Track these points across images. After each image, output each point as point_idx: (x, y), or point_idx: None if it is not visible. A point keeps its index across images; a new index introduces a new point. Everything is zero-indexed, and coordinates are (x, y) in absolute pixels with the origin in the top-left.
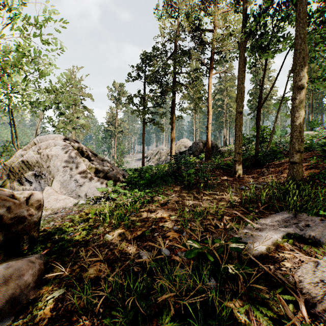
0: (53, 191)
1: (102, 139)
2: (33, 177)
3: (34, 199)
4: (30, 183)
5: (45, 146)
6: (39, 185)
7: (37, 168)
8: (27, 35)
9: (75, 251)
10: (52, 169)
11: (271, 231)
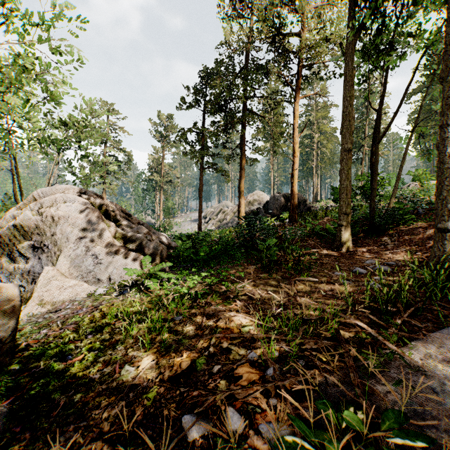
0: (57, 273)
1: (143, 192)
2: (31, 249)
3: (3, 297)
4: (26, 259)
5: (49, 203)
6: (39, 263)
7: (37, 236)
8: (30, 41)
9: (64, 403)
10: (58, 239)
11: (449, 377)
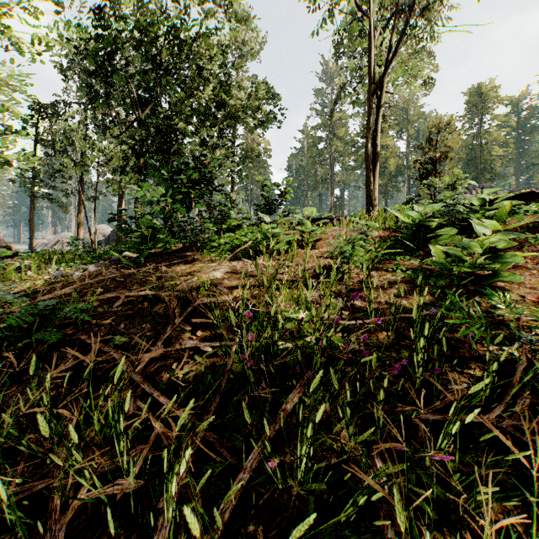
0: None
1: None
2: None
3: None
4: None
5: None
6: None
7: None
8: None
9: None
10: None
11: None
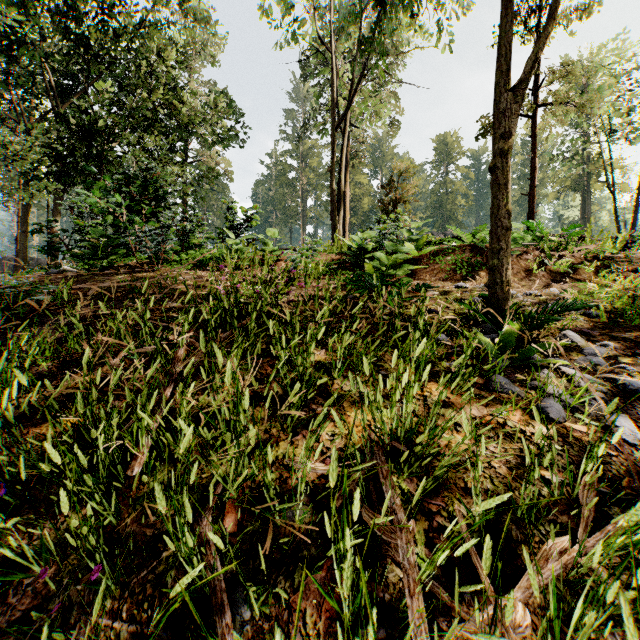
0: None
1: None
2: None
3: None
4: None
5: None
6: None
7: None
8: None
9: None
10: None
11: None
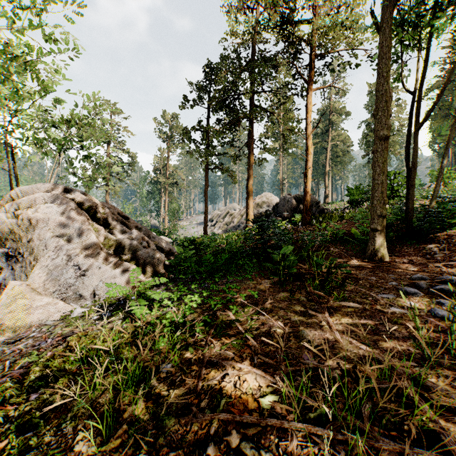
0: (26, 288)
1: (148, 194)
2: (5, 258)
3: None
4: None
5: (27, 203)
6: (12, 274)
7: (12, 242)
8: (18, 27)
9: None
10: (35, 246)
11: None
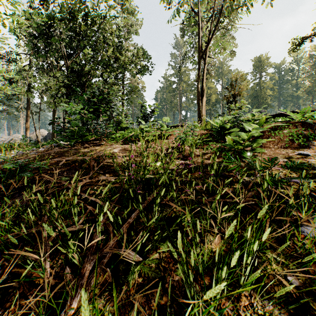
0: None
1: None
2: None
3: None
4: None
5: None
6: None
7: None
8: None
9: None
10: None
11: None
